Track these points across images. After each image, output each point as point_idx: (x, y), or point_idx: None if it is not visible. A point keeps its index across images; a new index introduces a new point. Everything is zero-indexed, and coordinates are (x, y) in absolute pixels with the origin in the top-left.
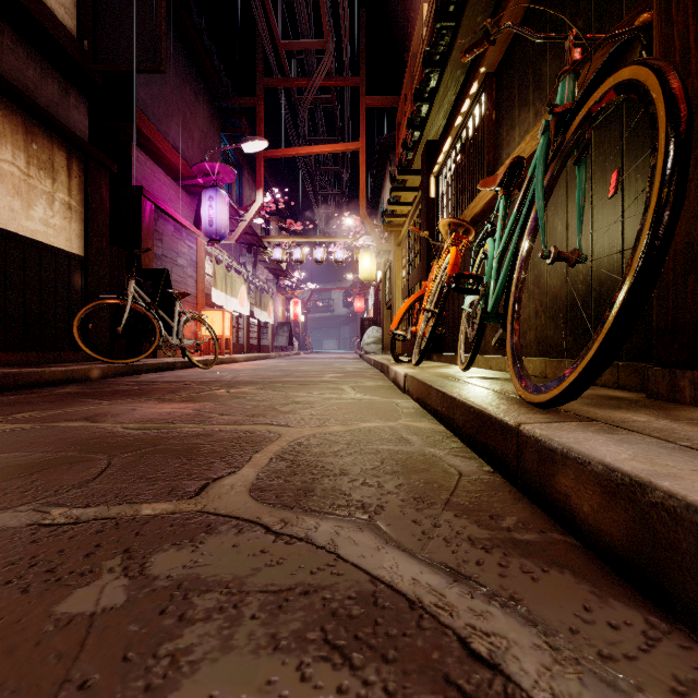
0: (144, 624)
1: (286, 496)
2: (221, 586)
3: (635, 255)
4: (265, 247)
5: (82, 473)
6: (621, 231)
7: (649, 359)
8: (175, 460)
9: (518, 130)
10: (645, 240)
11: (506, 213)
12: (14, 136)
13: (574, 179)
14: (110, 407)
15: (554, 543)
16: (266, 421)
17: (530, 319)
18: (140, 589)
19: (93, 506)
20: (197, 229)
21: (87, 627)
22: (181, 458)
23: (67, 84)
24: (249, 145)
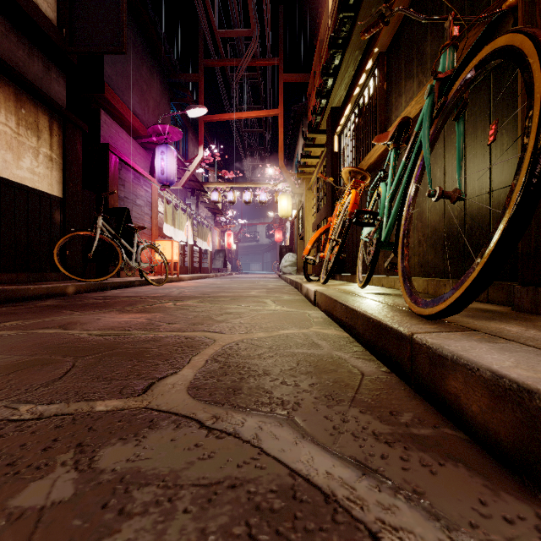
0: (87, 518)
1: (218, 394)
2: (159, 479)
3: (514, 191)
4: (205, 191)
5: (50, 374)
6: (489, 176)
7: (512, 279)
8: (127, 362)
9: (404, 97)
10: (523, 178)
11: (396, 162)
12: (7, 103)
13: (450, 135)
14: (80, 317)
15: (447, 438)
16: (204, 329)
17: (414, 246)
18: (87, 482)
19: (55, 403)
20: (152, 177)
21: (36, 521)
22: (133, 360)
23: (49, 63)
24: (192, 111)
